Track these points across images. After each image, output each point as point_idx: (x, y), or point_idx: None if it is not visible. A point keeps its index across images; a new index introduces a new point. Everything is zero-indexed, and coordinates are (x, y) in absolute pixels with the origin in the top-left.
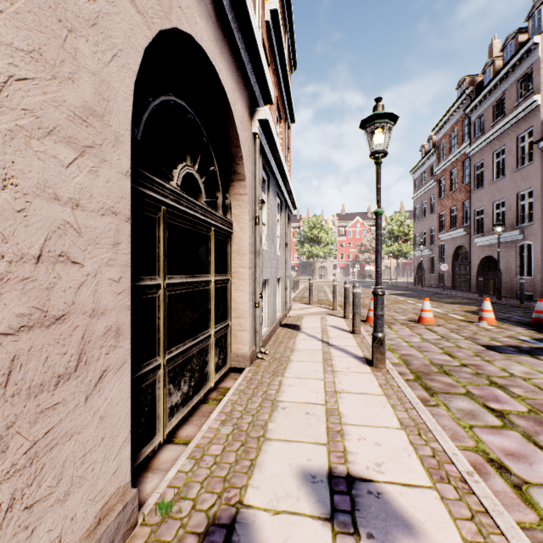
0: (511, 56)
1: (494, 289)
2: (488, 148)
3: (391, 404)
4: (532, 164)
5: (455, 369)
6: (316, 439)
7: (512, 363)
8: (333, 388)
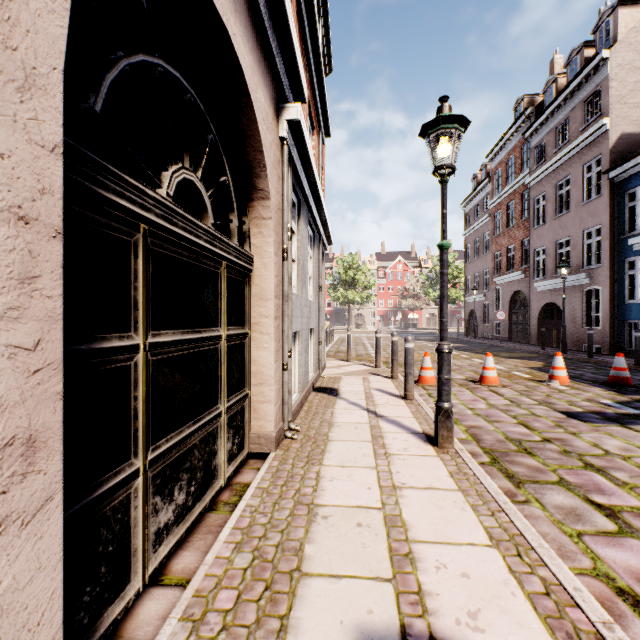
0: (577, 72)
1: (557, 341)
2: (550, 178)
3: (471, 504)
4: (600, 197)
5: (537, 446)
6: (377, 572)
7: (603, 436)
8: (389, 481)
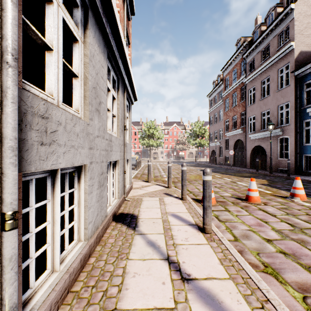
0: (275, 17)
1: (261, 166)
2: (258, 78)
3: None
4: (288, 86)
5: None
6: None
7: None
8: None
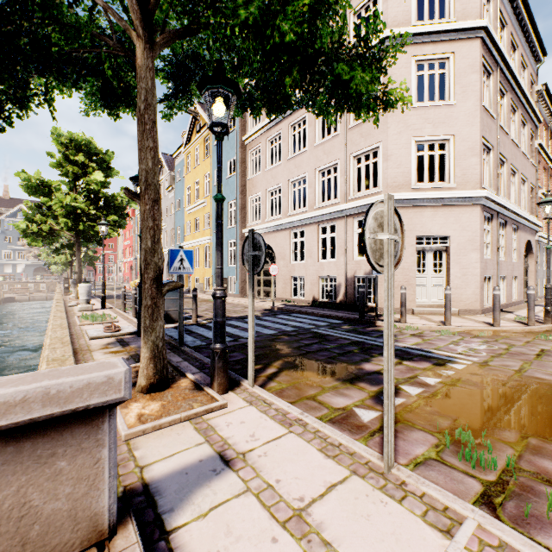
0: None
1: None
2: None
3: None
4: None
5: None
6: None
7: None
8: None
